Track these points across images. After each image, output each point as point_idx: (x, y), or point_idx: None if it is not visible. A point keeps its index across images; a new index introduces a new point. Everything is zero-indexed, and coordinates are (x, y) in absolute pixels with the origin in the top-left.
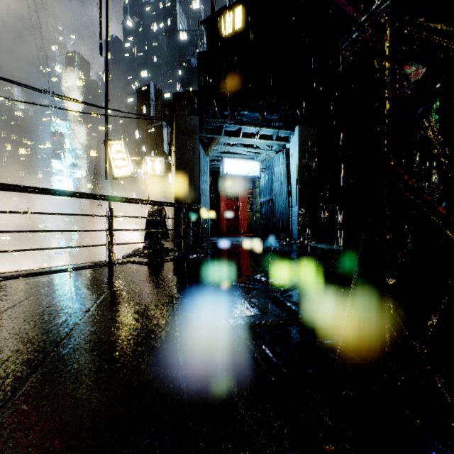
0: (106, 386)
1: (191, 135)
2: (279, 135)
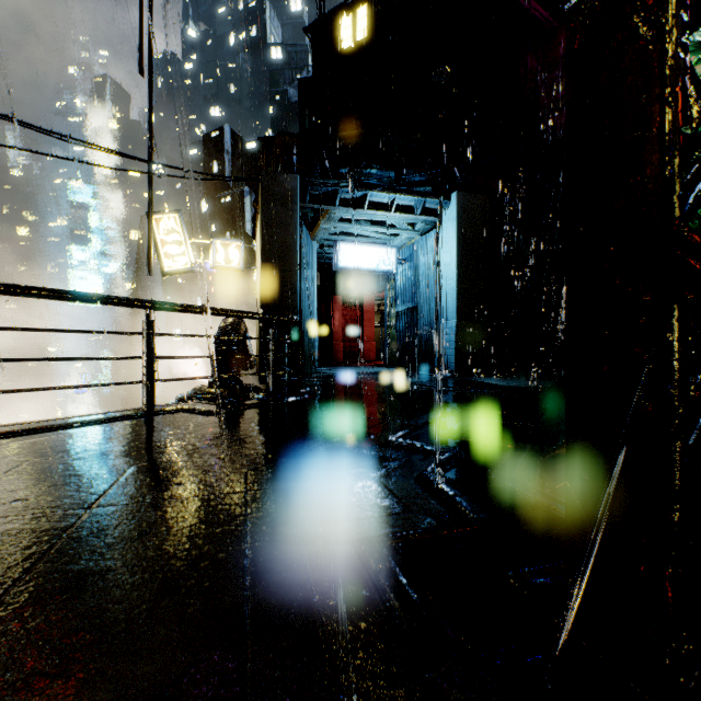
0: (82, 698)
1: (286, 204)
2: (426, 207)
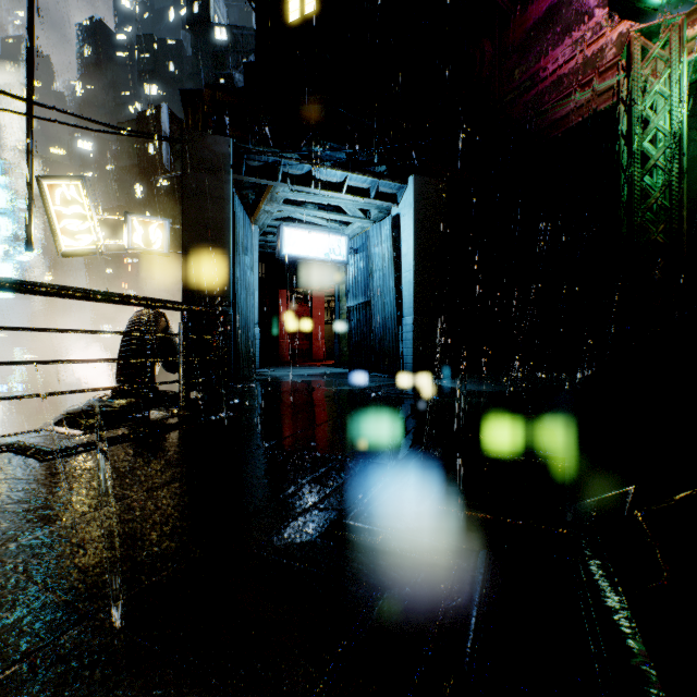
0: None
1: (216, 172)
2: (380, 191)
